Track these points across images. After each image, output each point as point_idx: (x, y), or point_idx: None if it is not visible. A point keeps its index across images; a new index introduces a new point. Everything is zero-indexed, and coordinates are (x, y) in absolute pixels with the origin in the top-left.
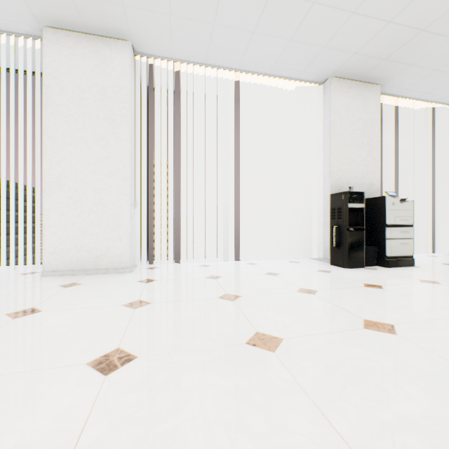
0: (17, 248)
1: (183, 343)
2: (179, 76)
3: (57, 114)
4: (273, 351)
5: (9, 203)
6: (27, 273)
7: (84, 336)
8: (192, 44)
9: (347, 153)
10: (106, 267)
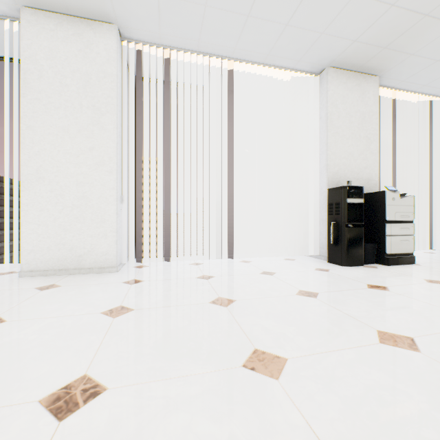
0: (11, 244)
1: (166, 366)
2: (170, 64)
3: (36, 101)
4: (277, 379)
5: (3, 199)
6: (3, 273)
7: (46, 357)
8: (183, 28)
9: (345, 147)
10: (90, 266)
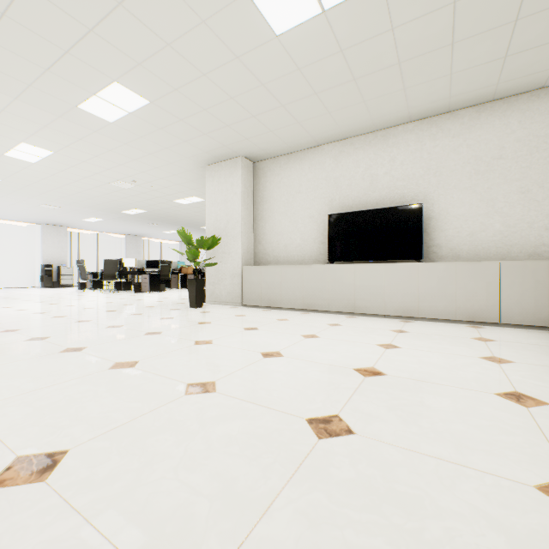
0: None
1: None
2: None
3: None
4: None
5: None
6: None
7: None
8: None
9: (51, 250)
10: None
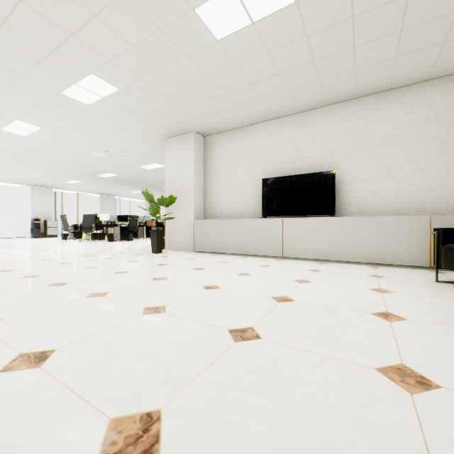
0: None
1: None
2: None
3: None
4: None
5: None
6: None
7: None
8: None
9: (39, 207)
10: None
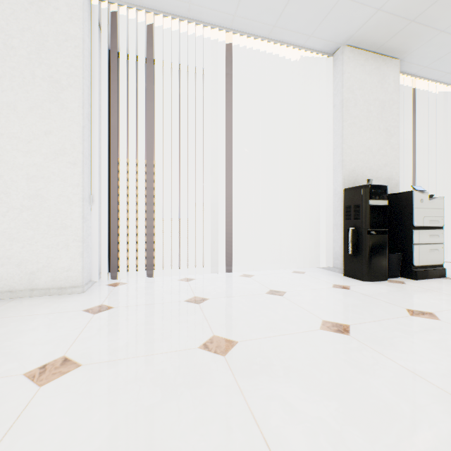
0: None
1: None
2: (155, 36)
3: None
4: None
5: None
6: None
7: None
8: None
9: (362, 140)
10: (45, 286)
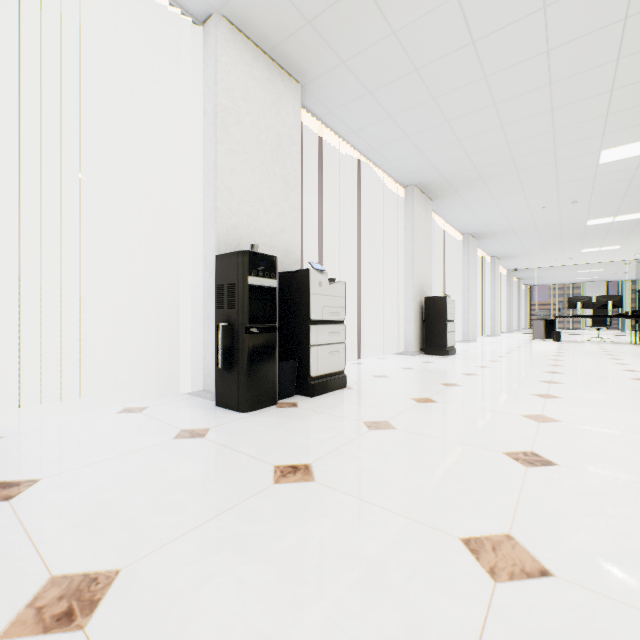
0: None
1: None
2: None
3: None
4: None
5: None
6: None
7: None
8: None
9: (250, 183)
10: None
